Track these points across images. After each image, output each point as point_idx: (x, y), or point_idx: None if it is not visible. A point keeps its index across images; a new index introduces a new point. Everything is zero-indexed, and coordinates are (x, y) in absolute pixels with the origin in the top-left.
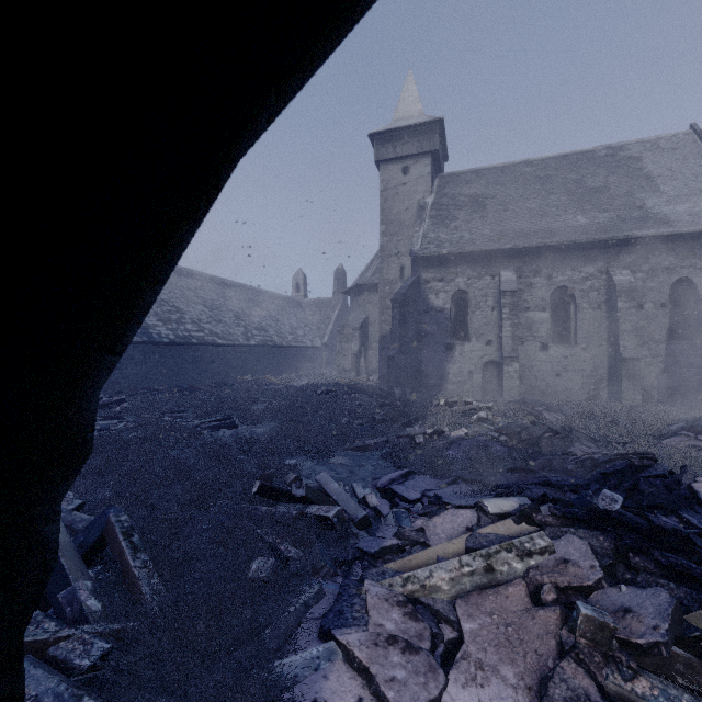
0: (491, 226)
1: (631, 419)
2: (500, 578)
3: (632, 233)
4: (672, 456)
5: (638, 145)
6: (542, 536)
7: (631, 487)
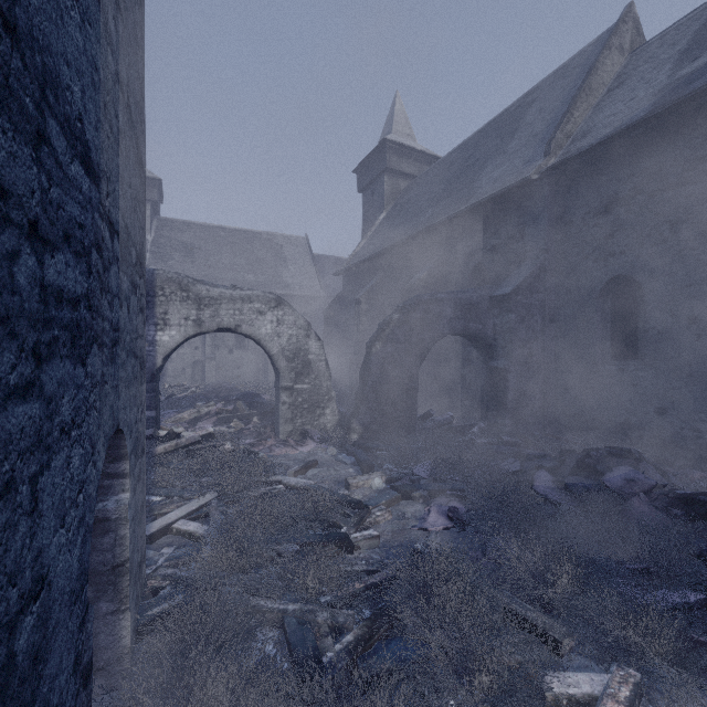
0: (199, 270)
1: (265, 386)
2: (202, 413)
3: (275, 291)
4: (266, 393)
5: (283, 238)
6: (213, 402)
7: (243, 397)
